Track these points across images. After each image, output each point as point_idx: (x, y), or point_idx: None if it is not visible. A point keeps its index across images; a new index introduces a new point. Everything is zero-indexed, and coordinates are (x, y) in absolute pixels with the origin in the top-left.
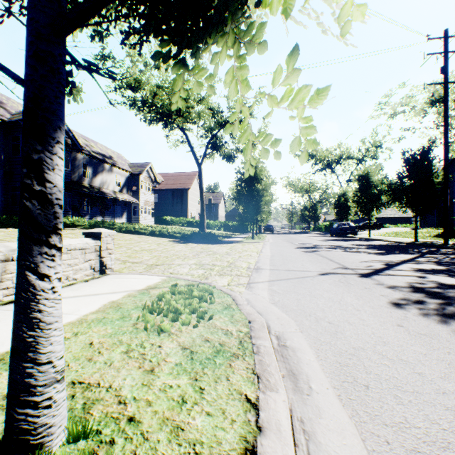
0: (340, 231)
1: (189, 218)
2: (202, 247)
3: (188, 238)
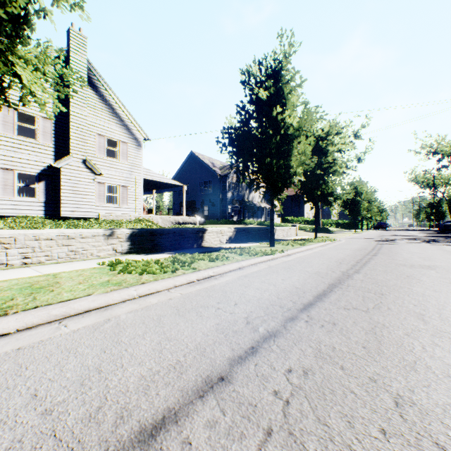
0: (444, 227)
1: (305, 218)
2: (321, 234)
3: (312, 230)
